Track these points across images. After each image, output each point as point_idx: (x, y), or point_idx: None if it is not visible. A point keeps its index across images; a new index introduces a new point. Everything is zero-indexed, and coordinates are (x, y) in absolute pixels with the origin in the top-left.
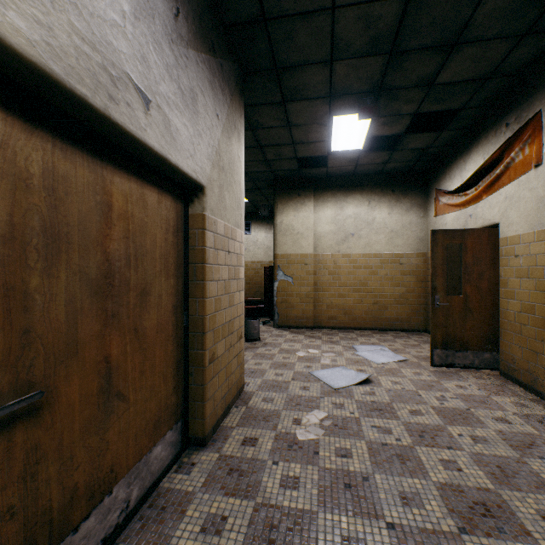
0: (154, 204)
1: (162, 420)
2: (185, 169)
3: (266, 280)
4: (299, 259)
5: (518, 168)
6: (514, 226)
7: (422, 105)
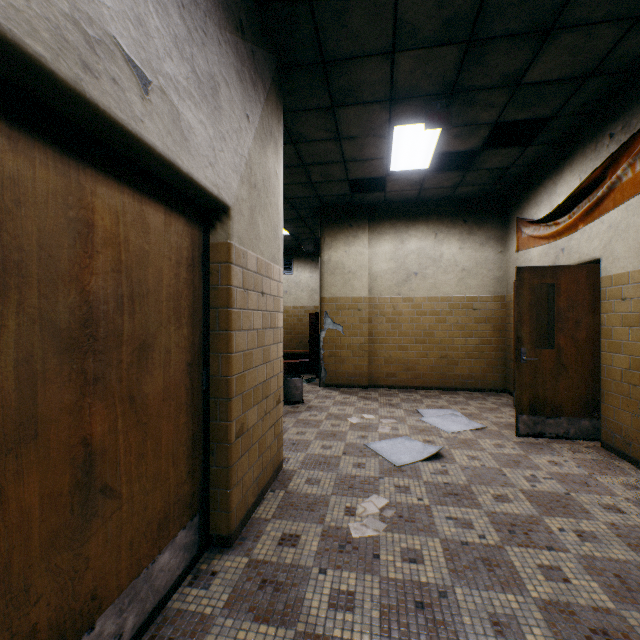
0: (159, 227)
1: (170, 517)
2: (202, 181)
3: (311, 329)
4: (351, 303)
5: (626, 189)
6: (621, 262)
7: (505, 111)
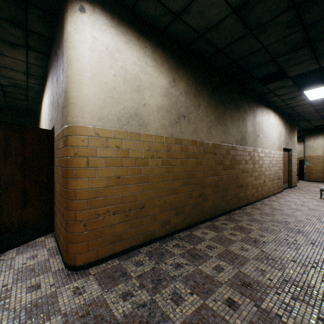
0: (286, 153)
1: (286, 181)
2: (290, 148)
3: (299, 165)
4: (315, 157)
5: None
6: None
7: None
